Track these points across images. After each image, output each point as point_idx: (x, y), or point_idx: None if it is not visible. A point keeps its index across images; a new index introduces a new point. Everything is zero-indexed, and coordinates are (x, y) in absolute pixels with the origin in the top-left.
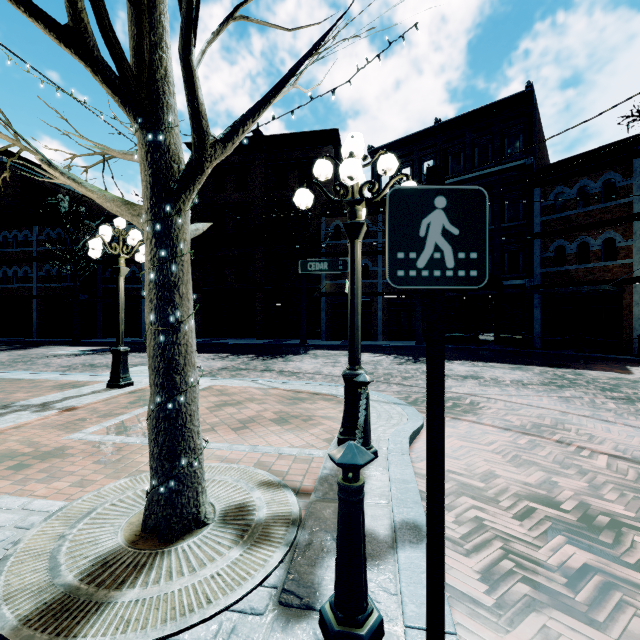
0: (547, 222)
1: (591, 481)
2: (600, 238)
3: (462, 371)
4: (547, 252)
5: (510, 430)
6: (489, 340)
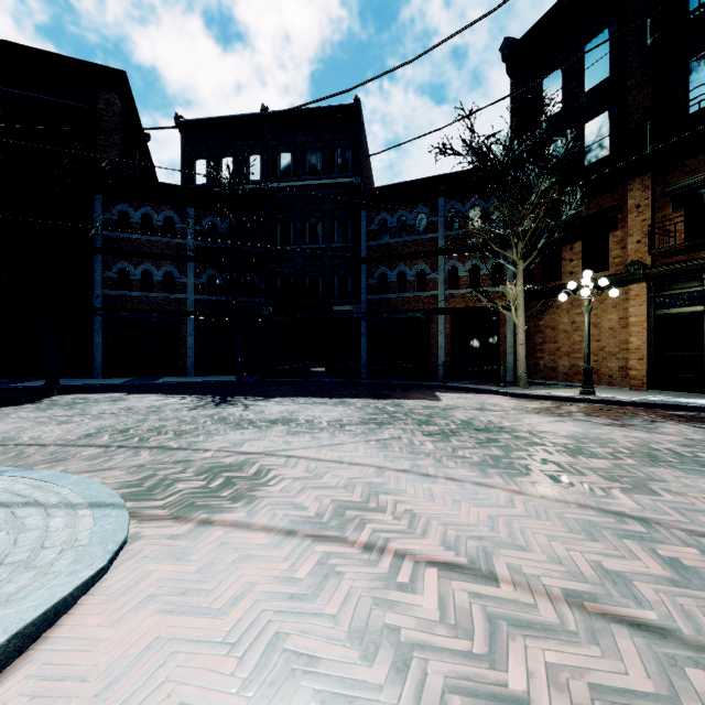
0: (373, 247)
1: (419, 703)
2: (415, 269)
3: (275, 413)
4: (373, 278)
5: (295, 534)
6: (321, 371)
